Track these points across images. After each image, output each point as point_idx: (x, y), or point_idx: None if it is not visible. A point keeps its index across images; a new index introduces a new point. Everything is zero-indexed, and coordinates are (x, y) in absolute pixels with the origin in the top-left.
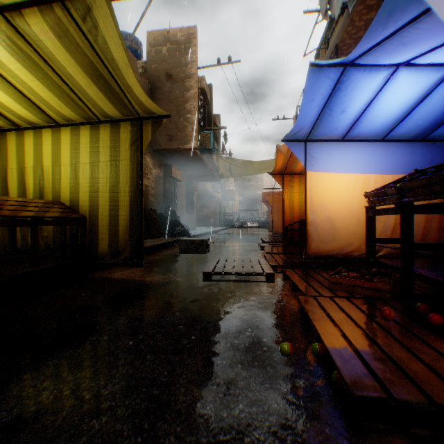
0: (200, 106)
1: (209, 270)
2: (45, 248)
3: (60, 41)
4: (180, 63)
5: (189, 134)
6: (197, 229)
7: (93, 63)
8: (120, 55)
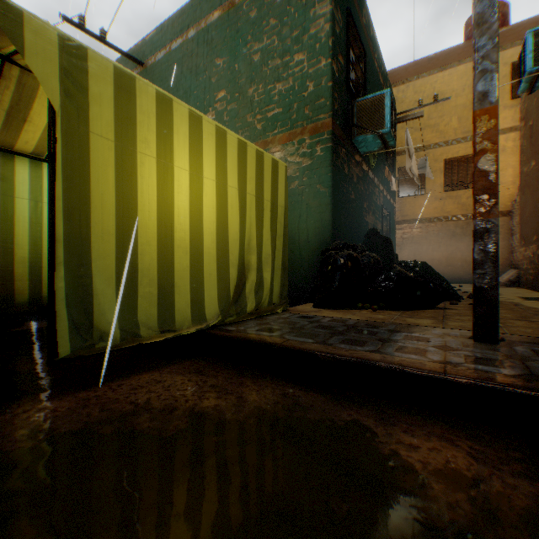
0: None
1: None
2: (230, 302)
3: None
4: None
5: None
6: None
7: None
8: None
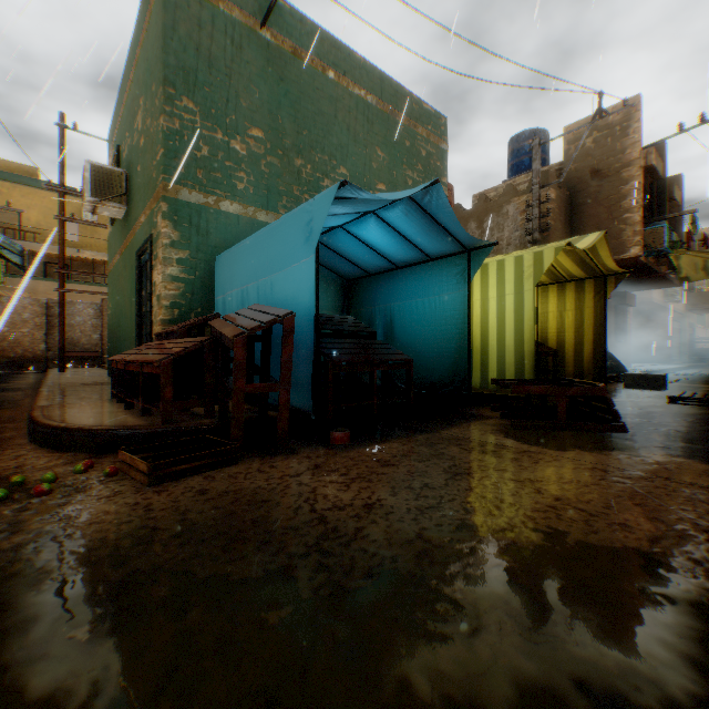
0: (642, 191)
1: (673, 396)
2: None
3: (564, 253)
4: (611, 151)
5: (626, 240)
6: (630, 366)
7: (580, 257)
8: (604, 253)
